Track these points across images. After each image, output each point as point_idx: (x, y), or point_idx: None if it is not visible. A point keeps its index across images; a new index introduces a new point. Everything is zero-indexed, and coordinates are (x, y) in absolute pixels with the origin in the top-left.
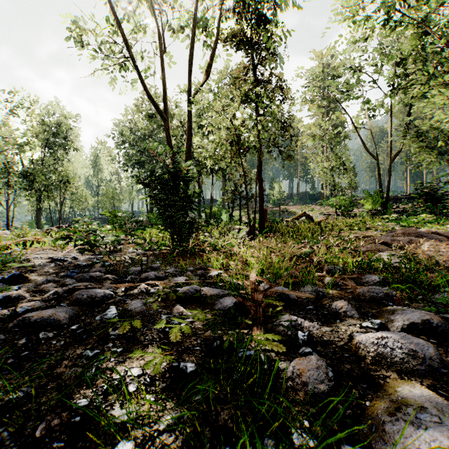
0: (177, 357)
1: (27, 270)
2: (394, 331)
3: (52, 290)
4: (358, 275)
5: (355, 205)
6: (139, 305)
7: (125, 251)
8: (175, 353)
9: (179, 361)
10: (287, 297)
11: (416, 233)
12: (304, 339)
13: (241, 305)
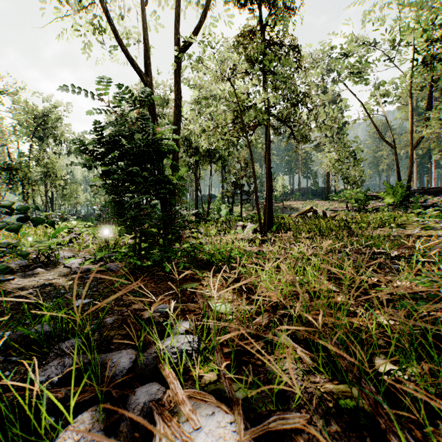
0: None
1: None
2: None
3: None
4: None
5: (371, 198)
6: None
7: (63, 263)
8: None
9: None
10: None
11: None
12: None
13: None
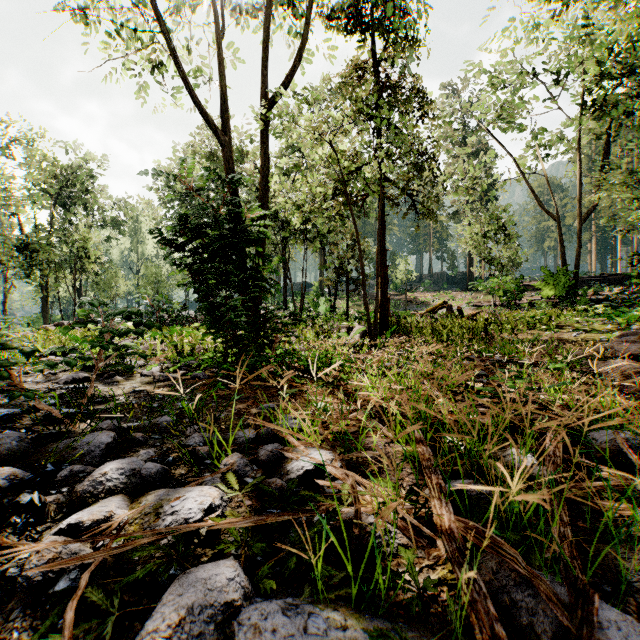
0: None
1: None
2: None
3: None
4: None
5: (525, 290)
6: None
7: (138, 372)
8: None
9: None
10: None
11: None
12: None
13: None
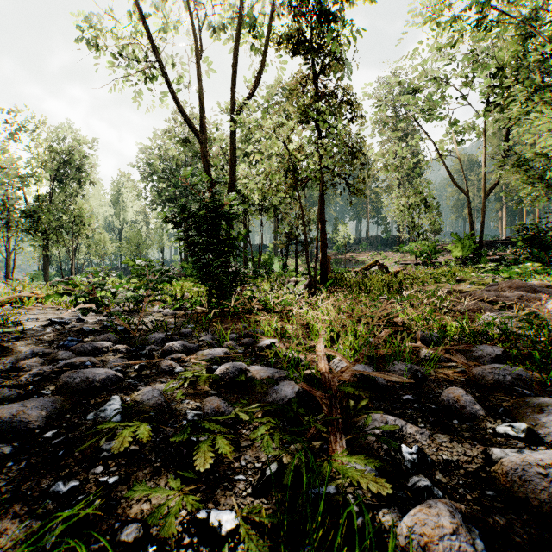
0: (207, 496)
1: (12, 337)
2: (550, 442)
3: (37, 367)
4: (465, 346)
5: (440, 251)
6: (155, 394)
7: (149, 310)
8: (202, 486)
9: (209, 508)
10: (372, 382)
11: (526, 287)
12: (413, 459)
13: (306, 393)
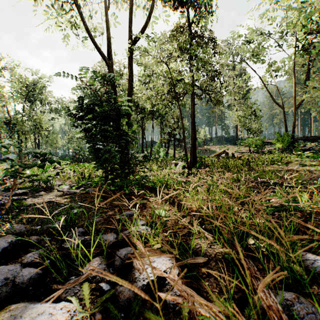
0: None
1: None
2: None
3: None
4: None
5: (266, 144)
6: None
7: (56, 188)
8: None
9: None
10: None
11: None
12: None
13: None
